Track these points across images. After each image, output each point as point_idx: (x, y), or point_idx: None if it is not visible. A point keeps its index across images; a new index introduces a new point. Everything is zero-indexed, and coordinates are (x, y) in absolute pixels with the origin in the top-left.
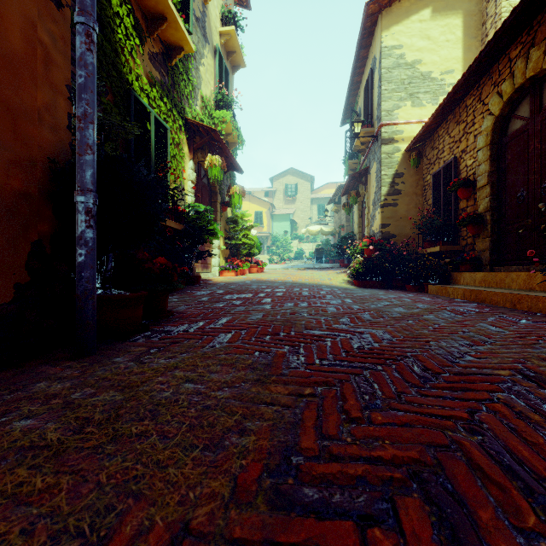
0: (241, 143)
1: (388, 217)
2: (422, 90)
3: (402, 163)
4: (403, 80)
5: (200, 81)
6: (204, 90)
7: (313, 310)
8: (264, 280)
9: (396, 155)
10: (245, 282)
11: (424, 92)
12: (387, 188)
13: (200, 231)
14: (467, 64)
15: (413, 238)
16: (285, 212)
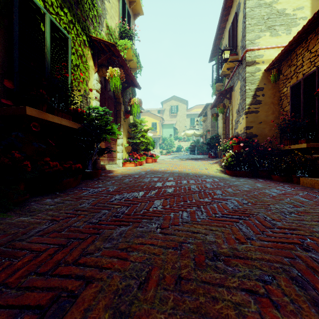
0: (140, 68)
1: (251, 121)
2: (278, 23)
3: (262, 80)
4: (263, 16)
5: (106, 13)
6: (109, 21)
7: (222, 234)
8: (157, 170)
9: (257, 74)
10: (140, 174)
11: (280, 25)
12: (250, 99)
13: (99, 131)
14: (314, 1)
15: (274, 137)
16: (170, 122)
